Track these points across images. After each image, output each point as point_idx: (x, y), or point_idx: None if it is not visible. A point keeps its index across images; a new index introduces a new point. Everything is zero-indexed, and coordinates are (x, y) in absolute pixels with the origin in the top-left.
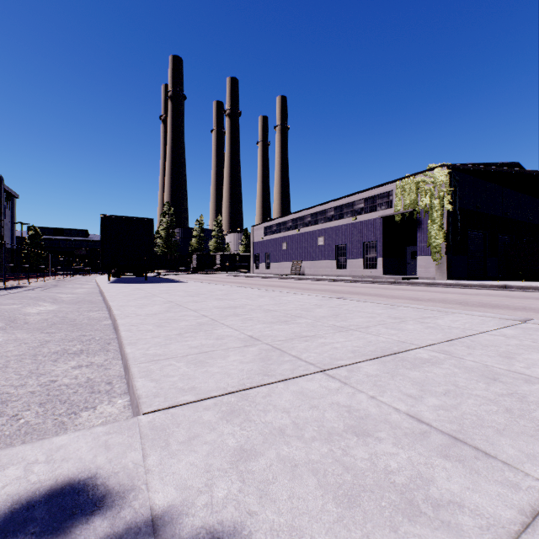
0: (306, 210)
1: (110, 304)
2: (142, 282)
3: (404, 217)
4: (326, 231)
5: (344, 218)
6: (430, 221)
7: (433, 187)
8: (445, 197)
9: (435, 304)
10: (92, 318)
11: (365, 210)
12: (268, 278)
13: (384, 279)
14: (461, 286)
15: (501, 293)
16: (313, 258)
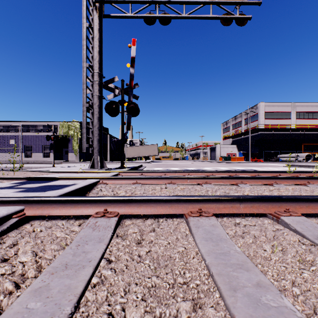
0: None
1: None
2: None
3: (63, 137)
4: (17, 137)
5: (30, 132)
6: (74, 140)
7: (75, 128)
8: (79, 133)
9: None
10: None
11: (43, 130)
12: None
13: (55, 161)
14: (84, 163)
15: None
16: (6, 151)
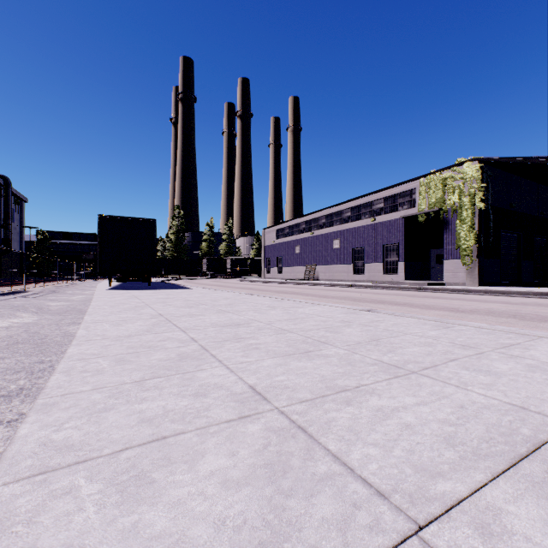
0: (321, 212)
1: (84, 319)
2: (144, 288)
3: (429, 217)
4: (342, 233)
5: (361, 219)
6: (459, 221)
7: (462, 183)
8: (477, 194)
9: (484, 317)
10: (68, 334)
11: (384, 211)
12: (280, 283)
13: (407, 284)
14: (499, 294)
15: None
16: (328, 263)
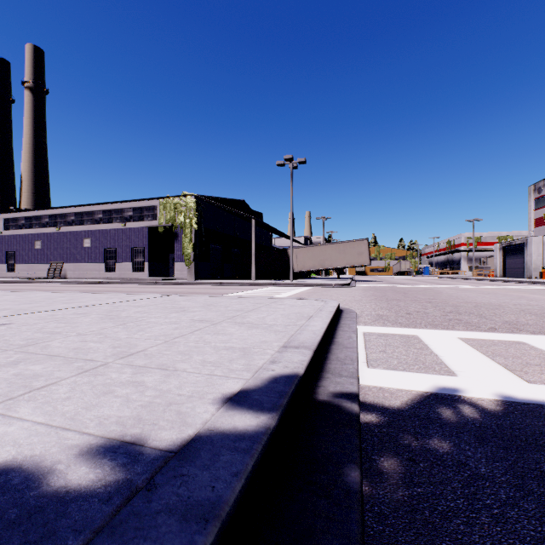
0: (70, 208)
1: None
2: None
3: (167, 229)
4: (94, 233)
5: (113, 223)
6: (184, 236)
7: (186, 210)
8: (194, 219)
9: None
10: None
11: (134, 219)
12: (12, 282)
13: (148, 280)
14: (199, 284)
15: (214, 287)
16: (78, 261)
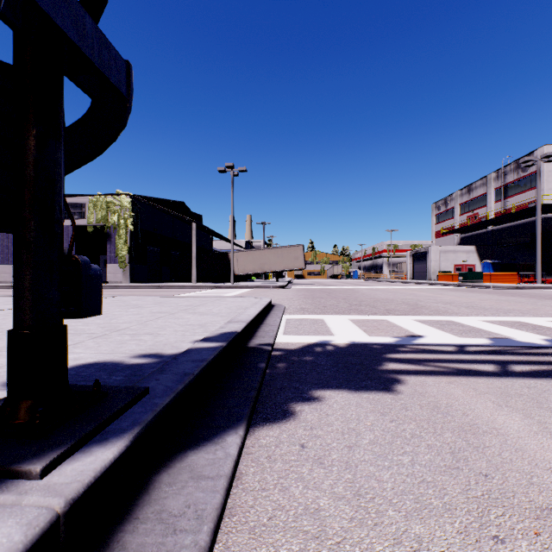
0: None
1: None
2: None
3: (97, 229)
4: None
5: None
6: (118, 237)
7: (120, 209)
8: (129, 219)
9: None
10: None
11: None
12: None
13: None
14: (136, 287)
15: (154, 290)
16: None
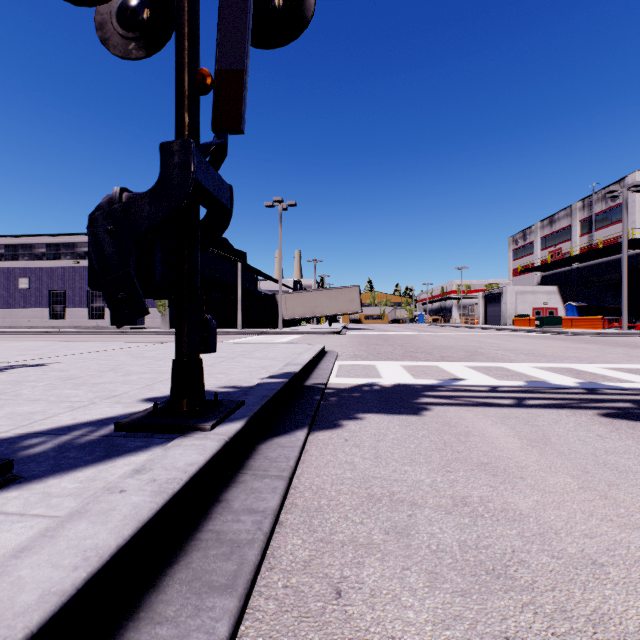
0: None
1: None
2: None
3: None
4: (33, 271)
5: (61, 259)
6: None
7: None
8: None
9: None
10: None
11: None
12: None
13: (112, 329)
14: None
15: None
16: (11, 305)
